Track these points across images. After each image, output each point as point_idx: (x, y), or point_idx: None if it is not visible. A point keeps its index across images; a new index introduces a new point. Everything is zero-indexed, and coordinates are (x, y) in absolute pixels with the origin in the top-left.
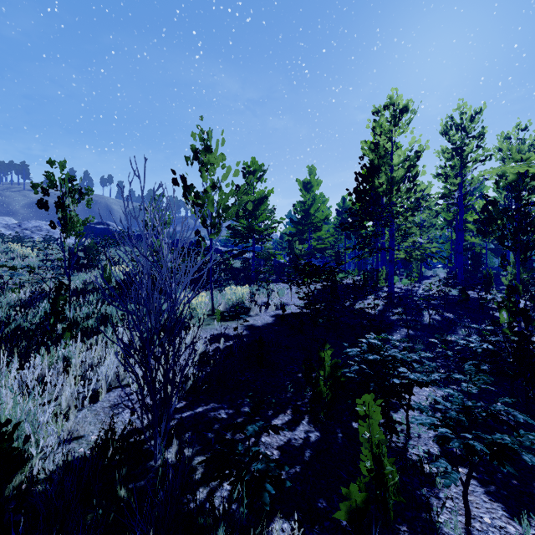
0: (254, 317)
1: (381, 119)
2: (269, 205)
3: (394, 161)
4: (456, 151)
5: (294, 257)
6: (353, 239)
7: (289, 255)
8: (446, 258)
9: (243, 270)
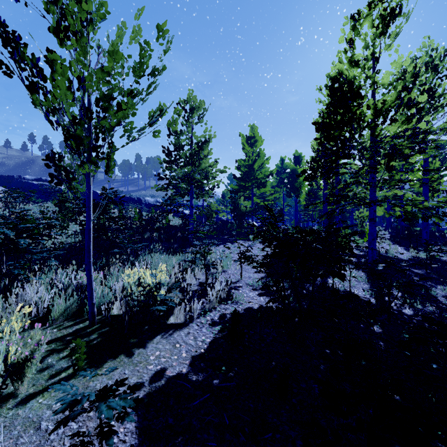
0: (176, 332)
1: (364, 22)
2: (211, 158)
3: (385, 80)
4: (428, 92)
5: (239, 215)
6: (287, 198)
7: (233, 212)
8: (445, 216)
9: (182, 228)
